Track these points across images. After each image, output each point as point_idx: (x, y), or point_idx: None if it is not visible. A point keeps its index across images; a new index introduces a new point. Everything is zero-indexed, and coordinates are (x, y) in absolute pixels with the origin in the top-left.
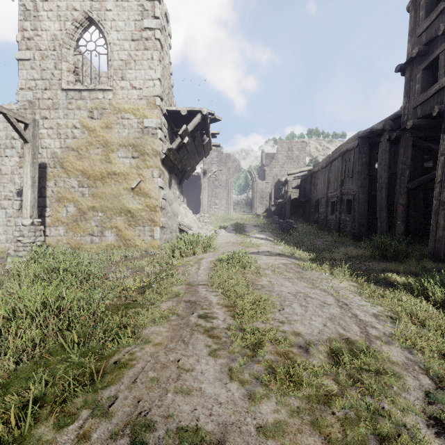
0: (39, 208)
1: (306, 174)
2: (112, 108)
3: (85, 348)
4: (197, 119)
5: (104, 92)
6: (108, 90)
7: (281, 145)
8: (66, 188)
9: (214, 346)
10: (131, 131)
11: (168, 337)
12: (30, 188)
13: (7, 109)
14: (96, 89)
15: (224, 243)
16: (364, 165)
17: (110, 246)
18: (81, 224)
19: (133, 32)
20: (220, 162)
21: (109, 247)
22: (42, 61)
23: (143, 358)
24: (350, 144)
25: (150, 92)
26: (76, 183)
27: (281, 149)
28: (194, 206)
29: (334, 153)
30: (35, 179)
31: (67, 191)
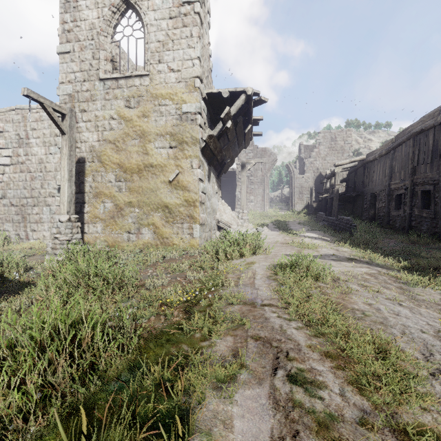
0: (78, 204)
1: (357, 165)
2: (149, 94)
3: None
4: (241, 100)
5: (141, 78)
6: (145, 75)
7: (323, 136)
8: (103, 182)
9: None
10: (169, 119)
11: None
12: (67, 182)
13: (44, 98)
14: (133, 75)
15: (272, 243)
16: None
17: (147, 244)
18: (118, 220)
19: (171, 9)
20: (255, 157)
21: (146, 245)
22: (81, 52)
23: None
24: (426, 122)
25: (189, 73)
26: (113, 177)
27: (323, 139)
28: (228, 203)
29: (400, 136)
30: (72, 173)
31: (104, 186)
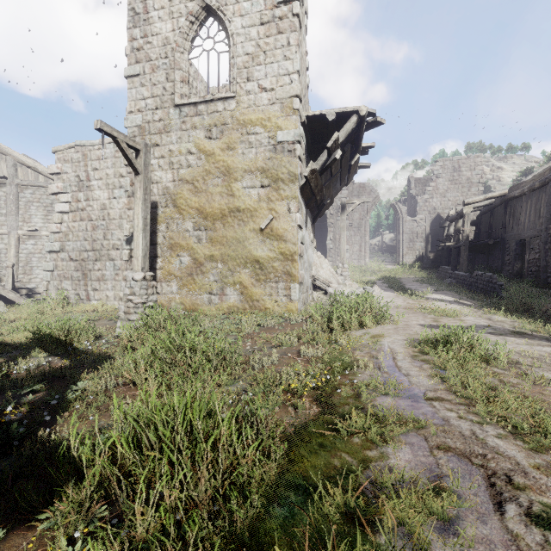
0: (149, 258)
1: (494, 203)
2: (235, 121)
3: None
4: (351, 123)
5: (225, 102)
6: (230, 97)
7: (442, 165)
8: (179, 232)
9: None
10: (260, 150)
11: None
12: (142, 233)
13: (118, 131)
14: (216, 99)
15: (393, 308)
16: None
17: (233, 308)
18: (197, 278)
19: (263, 12)
20: (350, 195)
21: (232, 309)
22: (153, 74)
23: None
24: None
25: (286, 91)
26: (190, 225)
27: (442, 170)
28: None
29: None
30: (147, 221)
31: (180, 236)
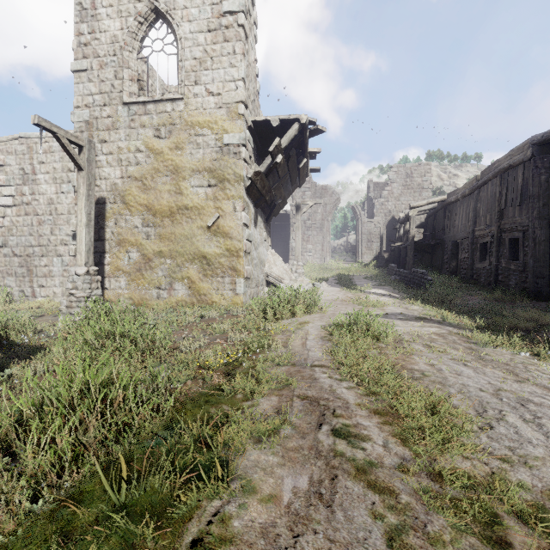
0: (97, 254)
1: (436, 207)
2: (183, 122)
3: (141, 491)
4: (293, 130)
5: (173, 103)
6: (179, 99)
7: (397, 171)
8: (128, 228)
9: (394, 519)
10: (207, 151)
11: (291, 483)
12: (85, 228)
13: (58, 127)
14: (164, 99)
15: (331, 301)
16: (544, 185)
17: (181, 303)
18: (146, 274)
19: (210, 20)
20: (313, 196)
21: (179, 303)
22: (101, 70)
23: (251, 543)
24: (515, 157)
25: (231, 97)
26: (139, 221)
27: (397, 175)
28: (280, 253)
29: (486, 173)
30: (91, 216)
31: (129, 232)
